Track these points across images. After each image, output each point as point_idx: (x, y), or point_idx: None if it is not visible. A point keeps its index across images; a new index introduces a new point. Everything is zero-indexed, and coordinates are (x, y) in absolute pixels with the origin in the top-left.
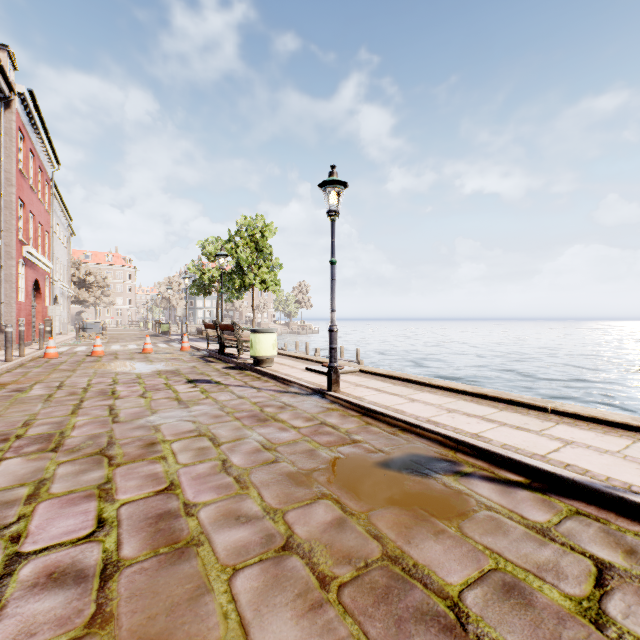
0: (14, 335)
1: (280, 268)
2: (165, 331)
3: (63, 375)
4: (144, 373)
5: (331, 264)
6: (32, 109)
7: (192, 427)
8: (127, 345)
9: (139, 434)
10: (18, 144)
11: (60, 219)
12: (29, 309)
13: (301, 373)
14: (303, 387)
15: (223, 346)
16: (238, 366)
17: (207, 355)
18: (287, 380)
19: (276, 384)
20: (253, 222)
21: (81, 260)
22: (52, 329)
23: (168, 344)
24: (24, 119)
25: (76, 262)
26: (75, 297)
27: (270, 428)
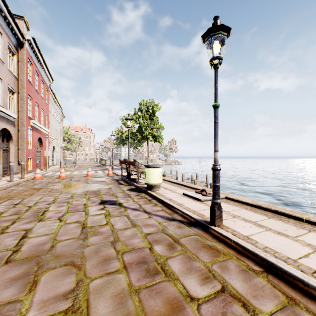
0: (25, 166)
1: (163, 129)
2: (104, 164)
3: (30, 193)
4: (77, 193)
5: (214, 108)
6: (35, 49)
7: (72, 283)
8: (82, 171)
9: (7, 296)
10: (27, 66)
11: (56, 109)
12: (35, 152)
13: (180, 198)
14: (185, 215)
15: (129, 174)
16: (137, 188)
17: (120, 179)
18: (171, 206)
19: (162, 208)
20: (148, 103)
21: (68, 129)
22: (46, 163)
23: (103, 171)
24: (31, 54)
25: (66, 130)
26: (66, 147)
27: (160, 297)
